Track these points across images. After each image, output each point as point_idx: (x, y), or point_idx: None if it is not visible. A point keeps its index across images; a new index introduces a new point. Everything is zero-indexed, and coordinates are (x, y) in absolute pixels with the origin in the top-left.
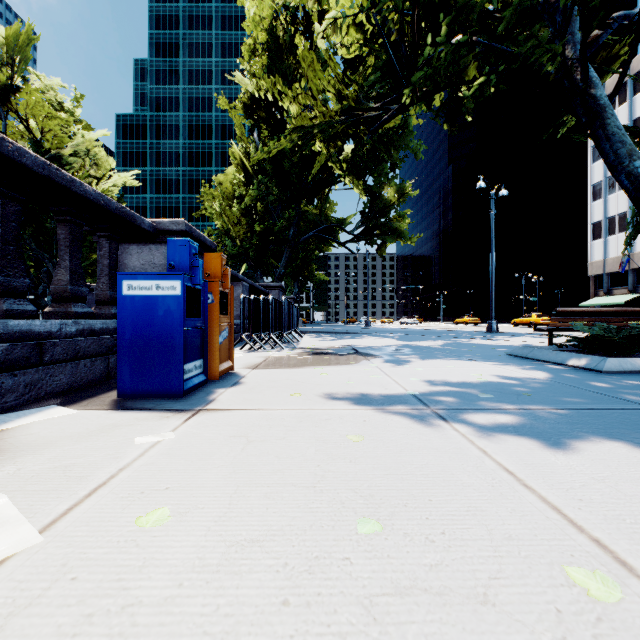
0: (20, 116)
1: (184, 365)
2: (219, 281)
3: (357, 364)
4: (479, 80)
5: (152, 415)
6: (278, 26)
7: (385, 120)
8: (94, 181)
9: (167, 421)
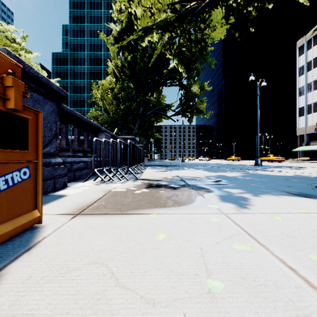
0: None
1: None
2: None
3: (195, 204)
4: None
5: None
6: None
7: (207, 3)
8: None
9: None
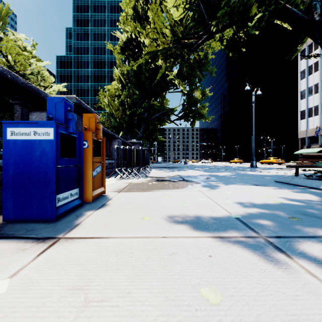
0: (2, 53)
1: (58, 194)
2: (93, 133)
3: (186, 188)
4: (257, 16)
5: (11, 246)
6: (139, 5)
7: (200, 43)
8: (42, 88)
9: (18, 257)
